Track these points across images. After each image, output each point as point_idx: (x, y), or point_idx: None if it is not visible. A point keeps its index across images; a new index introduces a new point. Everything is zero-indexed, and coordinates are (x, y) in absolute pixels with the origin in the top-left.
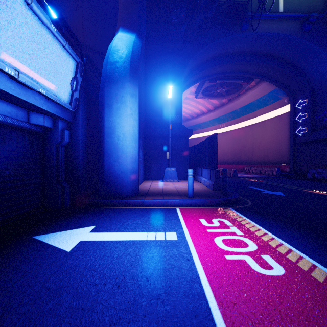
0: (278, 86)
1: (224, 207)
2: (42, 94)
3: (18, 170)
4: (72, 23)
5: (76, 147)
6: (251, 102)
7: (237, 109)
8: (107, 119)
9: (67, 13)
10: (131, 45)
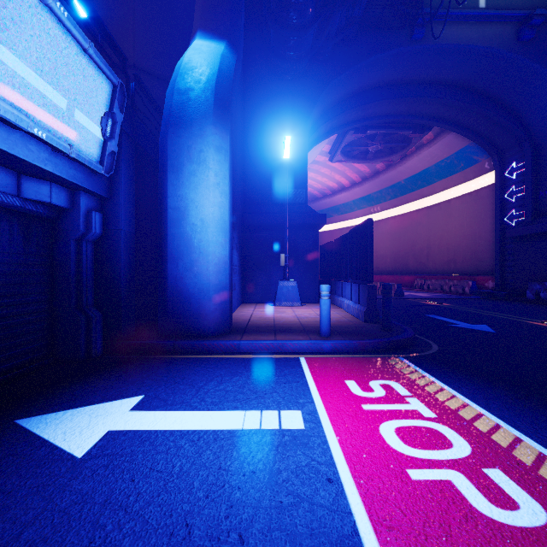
0: (474, 139)
1: (388, 356)
2: (41, 139)
3: None
4: (115, 28)
5: (115, 244)
6: (426, 169)
7: (401, 181)
8: (172, 192)
9: (107, 10)
10: (217, 60)
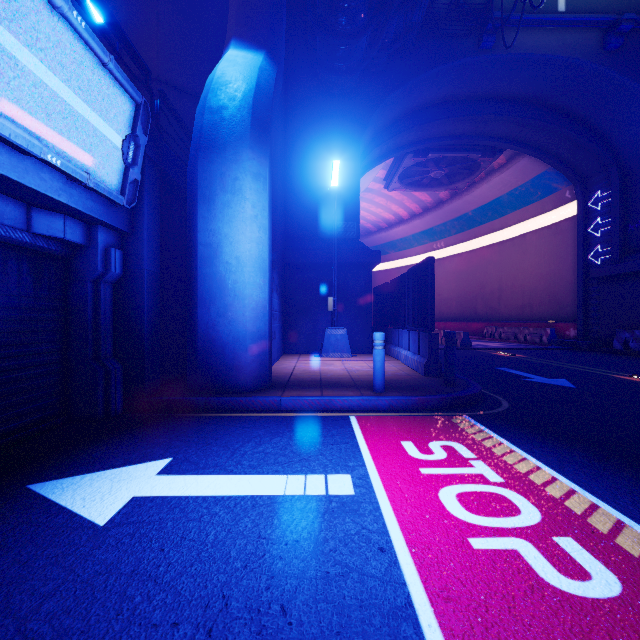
0: (553, 164)
1: (451, 414)
2: (55, 167)
3: (5, 336)
4: (136, 35)
5: (138, 285)
6: (497, 198)
7: (468, 212)
8: (202, 226)
9: (126, 15)
10: (255, 74)
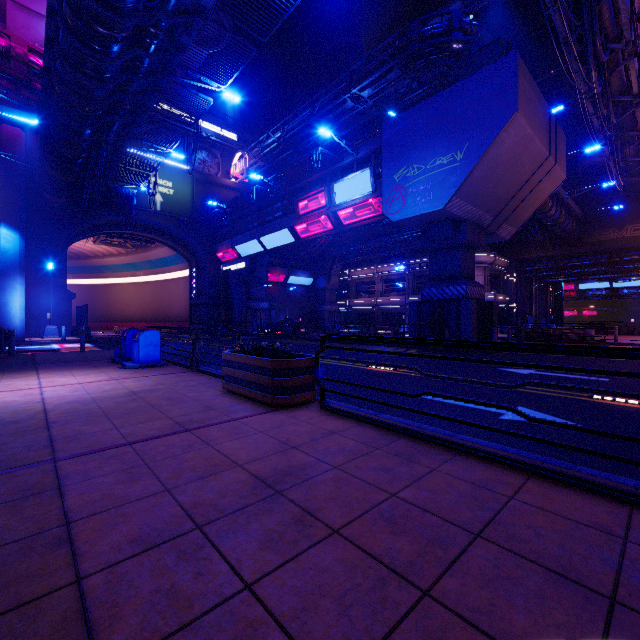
0: (178, 253)
1: None
2: None
3: None
4: None
5: None
6: (165, 257)
7: (153, 260)
8: (2, 297)
9: None
10: (18, 248)
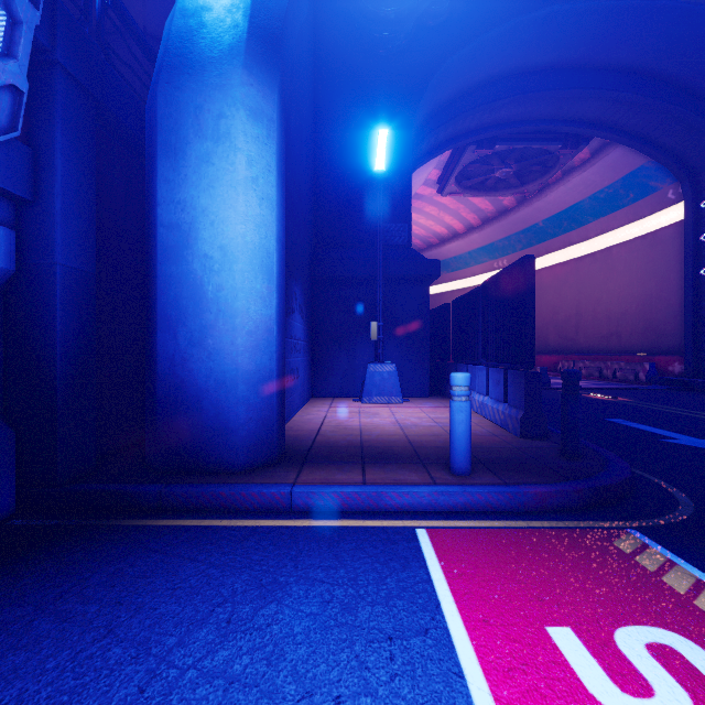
0: (654, 155)
1: (603, 525)
2: None
3: None
4: None
5: (45, 292)
6: (576, 204)
7: (538, 222)
8: (165, 196)
9: None
10: None
